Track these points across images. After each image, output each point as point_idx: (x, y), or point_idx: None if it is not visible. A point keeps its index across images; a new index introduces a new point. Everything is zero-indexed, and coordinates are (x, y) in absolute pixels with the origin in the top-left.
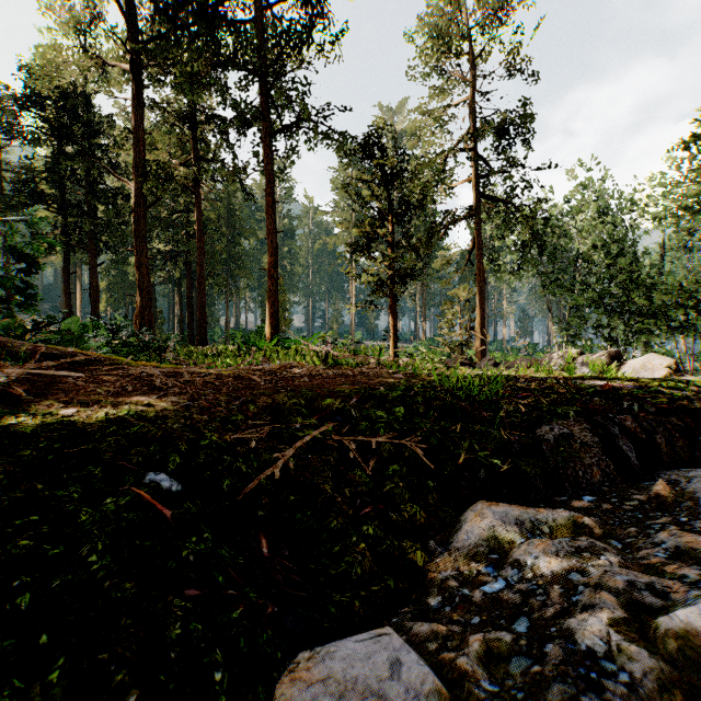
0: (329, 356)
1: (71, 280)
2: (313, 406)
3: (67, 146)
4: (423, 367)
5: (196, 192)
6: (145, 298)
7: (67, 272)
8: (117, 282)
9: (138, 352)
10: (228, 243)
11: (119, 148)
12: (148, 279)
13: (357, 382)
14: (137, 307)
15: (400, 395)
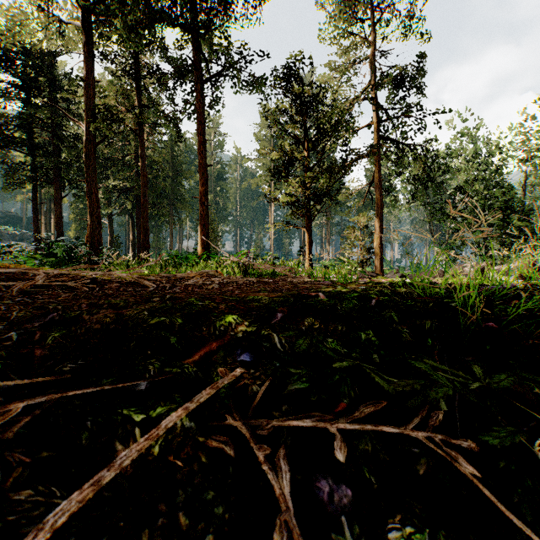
0: (250, 268)
1: (46, 213)
2: (197, 330)
3: (35, 98)
4: (341, 277)
5: (140, 134)
6: (94, 222)
7: (35, 202)
8: (83, 213)
9: (64, 263)
10: (172, 183)
11: (73, 94)
12: (97, 206)
13: (279, 289)
14: (88, 229)
15: (356, 307)
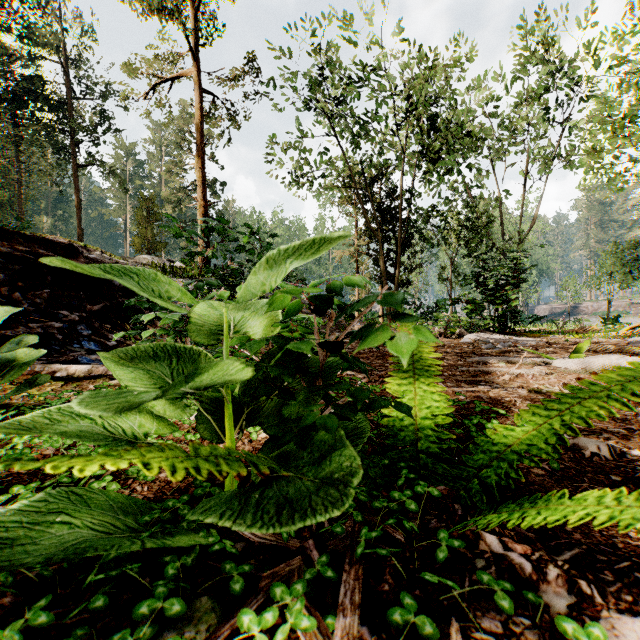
0: None
1: None
2: None
3: None
4: None
5: (19, 182)
6: None
7: None
8: None
9: None
10: None
11: None
12: None
13: None
14: None
15: None
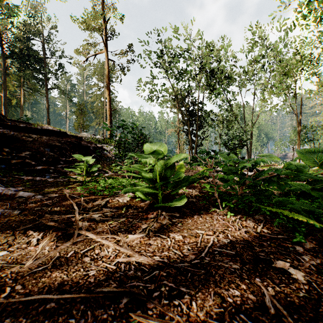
0: None
1: None
2: None
3: None
4: None
5: (20, 96)
6: None
7: None
8: None
9: None
10: None
11: None
12: None
13: None
14: None
15: None
